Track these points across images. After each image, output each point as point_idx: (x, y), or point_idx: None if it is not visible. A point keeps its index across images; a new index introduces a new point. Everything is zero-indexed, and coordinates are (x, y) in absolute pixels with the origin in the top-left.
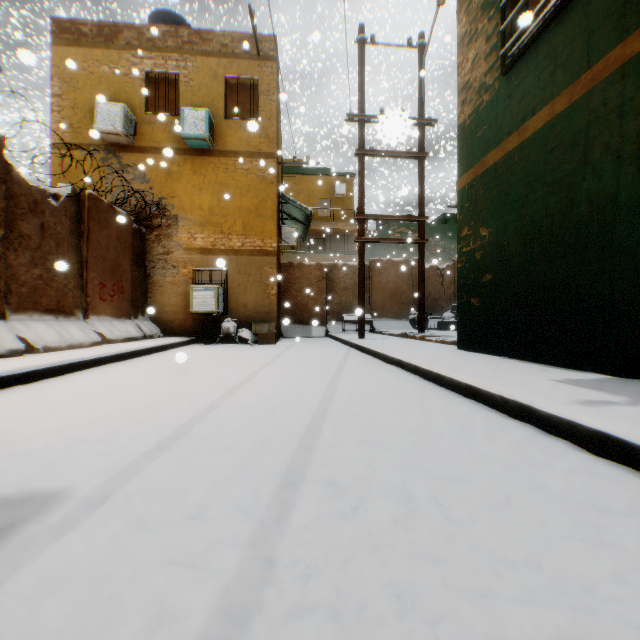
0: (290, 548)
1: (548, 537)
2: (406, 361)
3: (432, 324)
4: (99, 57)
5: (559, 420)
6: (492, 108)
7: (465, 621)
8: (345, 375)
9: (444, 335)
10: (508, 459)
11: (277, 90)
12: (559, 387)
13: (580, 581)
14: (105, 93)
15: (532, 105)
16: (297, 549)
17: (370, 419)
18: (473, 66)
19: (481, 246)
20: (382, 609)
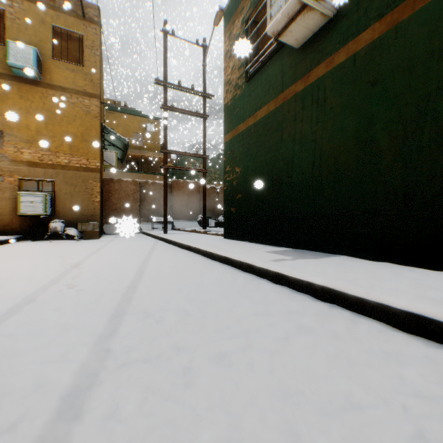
0: (120, 342)
1: (247, 316)
2: (193, 246)
3: (212, 224)
4: None
5: (263, 269)
6: (241, 99)
7: (206, 349)
8: (153, 257)
9: (218, 230)
10: (238, 290)
11: (100, 47)
12: (267, 254)
13: (254, 328)
14: None
15: (260, 103)
16: (124, 342)
17: (168, 279)
18: (232, 71)
19: (236, 178)
20: (169, 354)
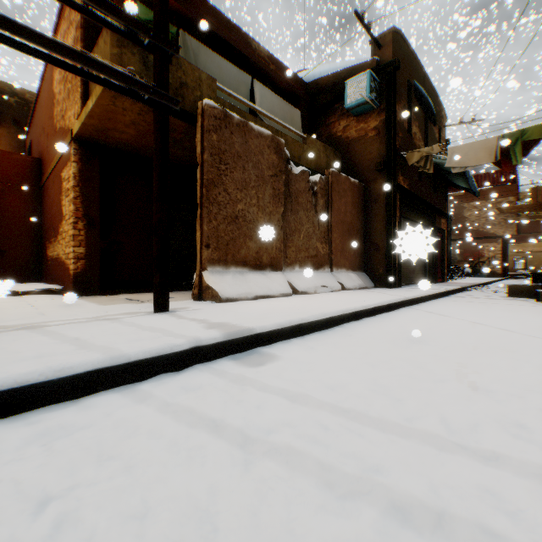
0: None
1: None
2: None
3: None
4: None
5: None
6: None
7: None
8: None
9: None
10: None
11: None
12: None
13: None
14: None
15: None
16: None
17: None
18: None
19: None
20: None
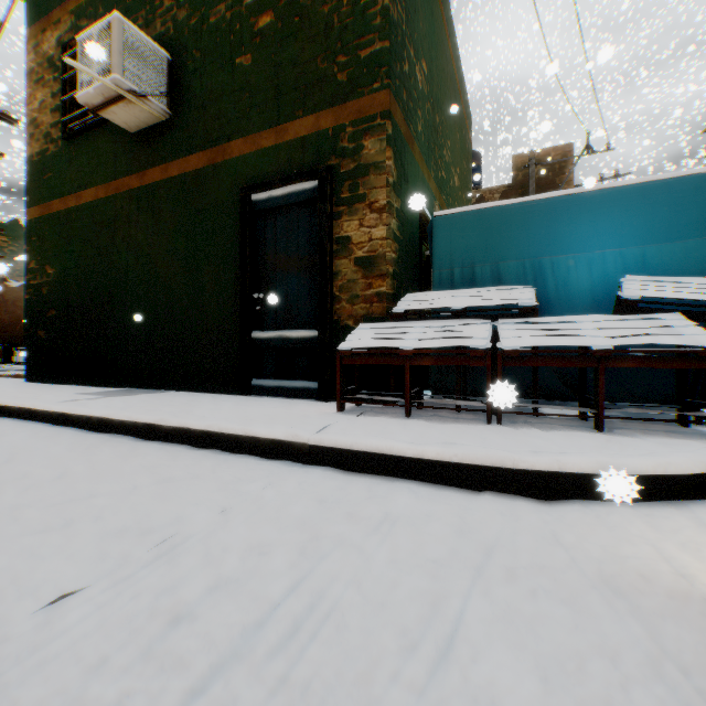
0: None
1: None
2: None
3: (22, 357)
4: None
5: (48, 412)
6: (59, 161)
7: None
8: None
9: None
10: None
11: None
12: (73, 396)
13: None
14: None
15: (87, 180)
16: None
17: None
18: (43, 108)
19: (50, 283)
20: None
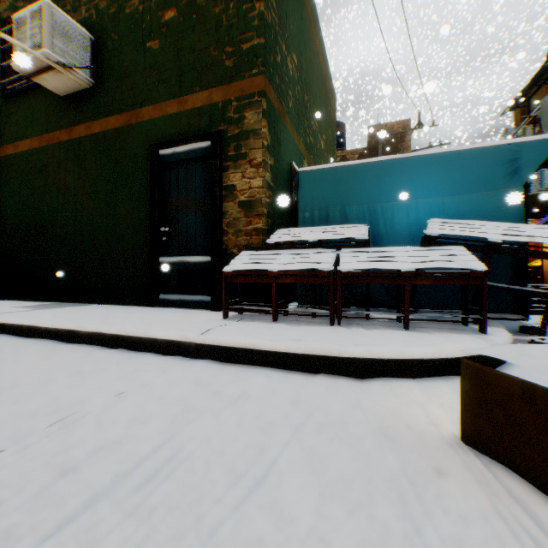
0: None
1: None
2: None
3: None
4: None
5: None
6: None
7: None
8: None
9: None
10: None
11: None
12: (9, 309)
13: None
14: None
15: (24, 133)
16: None
17: None
18: None
19: None
20: None
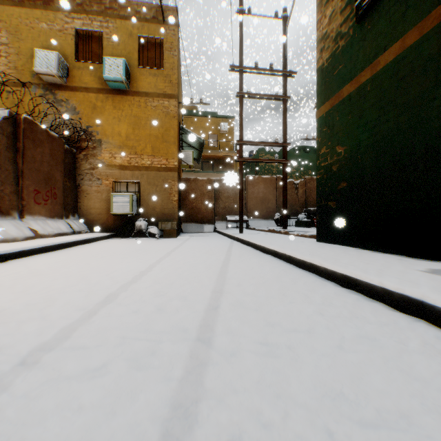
0: None
1: None
2: (281, 252)
3: (290, 223)
4: (39, 16)
5: None
6: (347, 51)
7: None
8: (232, 264)
9: (301, 230)
10: (436, 377)
11: (178, 48)
12: (434, 278)
13: None
14: (44, 44)
15: (384, 43)
16: None
17: (262, 315)
18: (330, 20)
19: (337, 160)
20: None
